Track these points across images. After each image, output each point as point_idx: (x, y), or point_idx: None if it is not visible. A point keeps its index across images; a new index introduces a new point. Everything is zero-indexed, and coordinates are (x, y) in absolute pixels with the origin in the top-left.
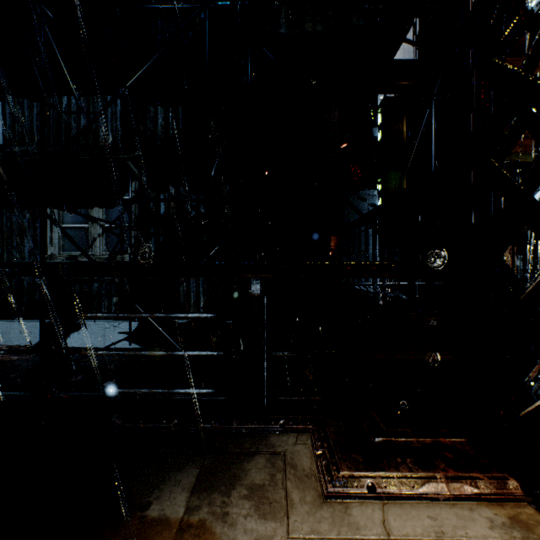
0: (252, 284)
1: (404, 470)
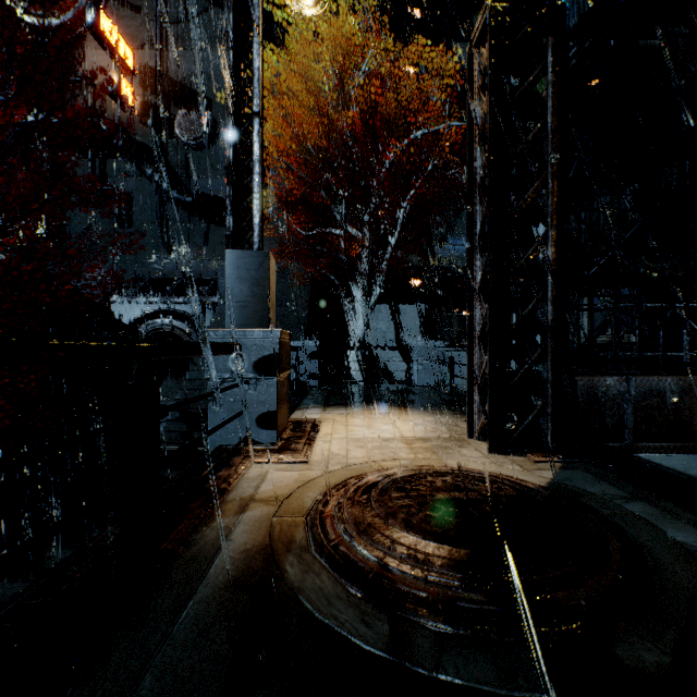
0: None
1: None
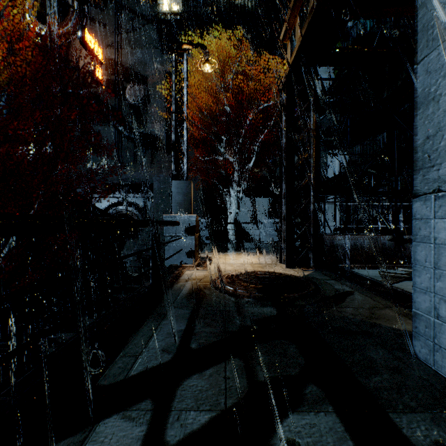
0: None
1: None
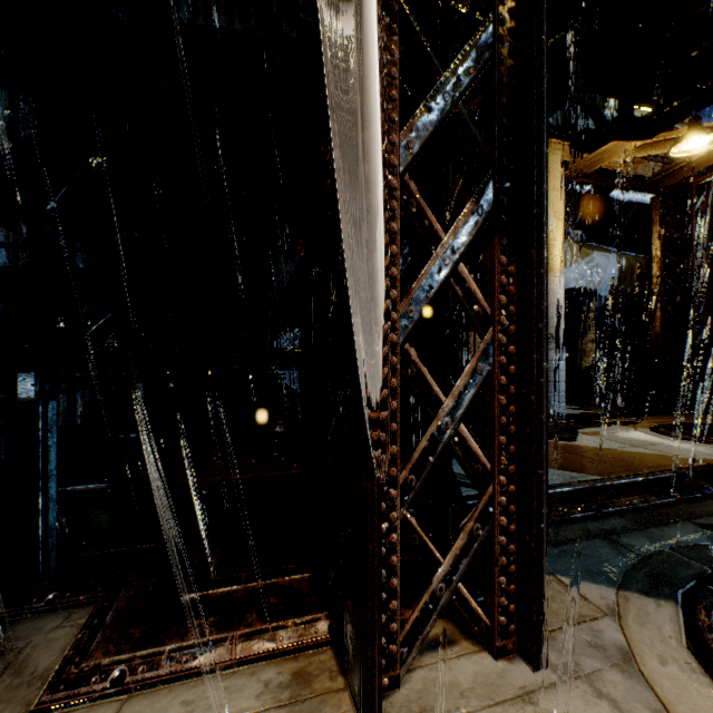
0: (19, 383)
1: (192, 637)
